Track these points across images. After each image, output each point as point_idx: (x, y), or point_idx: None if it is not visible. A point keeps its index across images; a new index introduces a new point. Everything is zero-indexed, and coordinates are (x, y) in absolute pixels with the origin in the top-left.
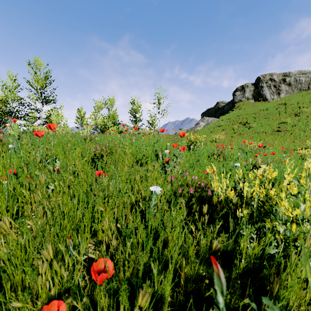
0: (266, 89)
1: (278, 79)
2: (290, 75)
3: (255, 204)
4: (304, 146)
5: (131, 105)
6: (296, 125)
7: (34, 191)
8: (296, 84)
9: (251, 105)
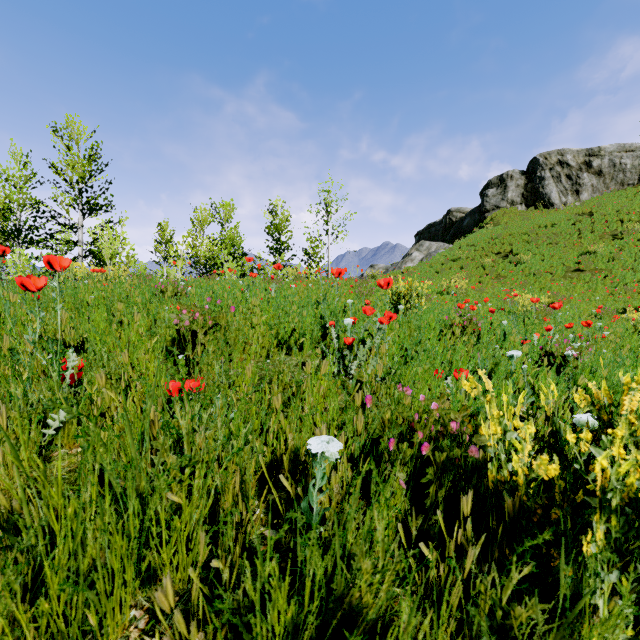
0: (550, 183)
1: (576, 163)
2: (601, 154)
3: (617, 498)
4: (637, 304)
5: (271, 216)
6: (616, 257)
7: (2, 439)
8: (613, 172)
9: (521, 217)
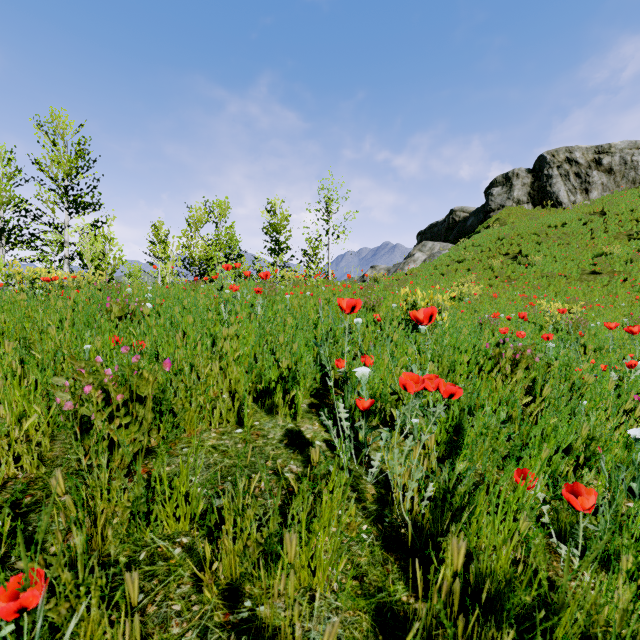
0: (558, 182)
1: (585, 161)
2: (611, 151)
3: None
4: None
5: (269, 215)
6: (635, 259)
7: None
8: (624, 170)
9: (528, 216)
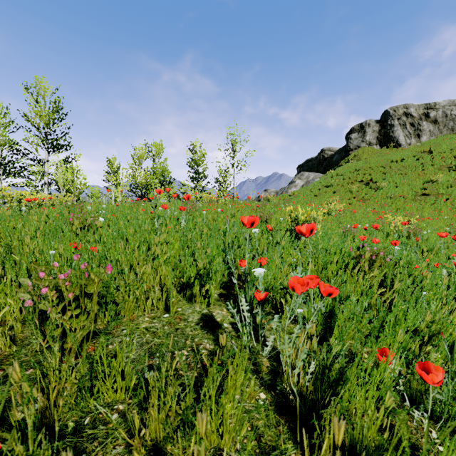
0: (398, 129)
1: (418, 114)
2: (436, 107)
3: None
4: None
5: (191, 153)
6: (453, 185)
7: None
8: (445, 121)
9: (376, 154)
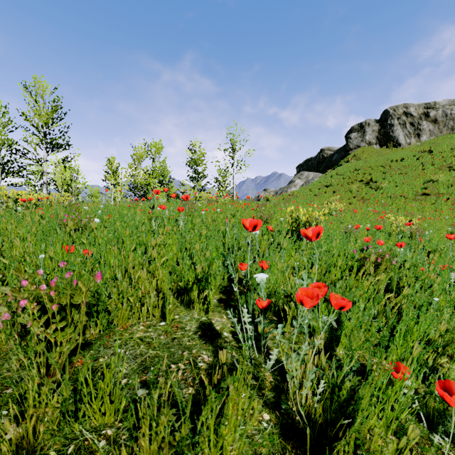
0: (398, 129)
1: (417, 114)
2: (436, 107)
3: None
4: None
5: (191, 153)
6: (454, 184)
7: None
8: (445, 120)
9: (376, 153)
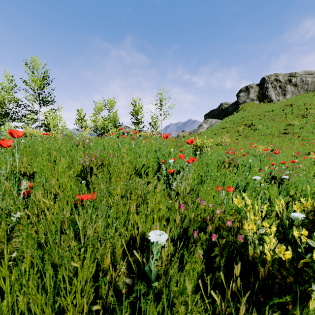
0: (271, 90)
1: (284, 80)
2: (296, 75)
3: None
4: None
5: (133, 106)
6: (304, 127)
7: None
8: (302, 84)
9: (256, 107)
